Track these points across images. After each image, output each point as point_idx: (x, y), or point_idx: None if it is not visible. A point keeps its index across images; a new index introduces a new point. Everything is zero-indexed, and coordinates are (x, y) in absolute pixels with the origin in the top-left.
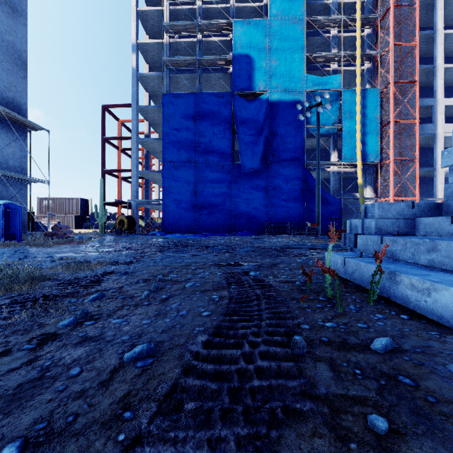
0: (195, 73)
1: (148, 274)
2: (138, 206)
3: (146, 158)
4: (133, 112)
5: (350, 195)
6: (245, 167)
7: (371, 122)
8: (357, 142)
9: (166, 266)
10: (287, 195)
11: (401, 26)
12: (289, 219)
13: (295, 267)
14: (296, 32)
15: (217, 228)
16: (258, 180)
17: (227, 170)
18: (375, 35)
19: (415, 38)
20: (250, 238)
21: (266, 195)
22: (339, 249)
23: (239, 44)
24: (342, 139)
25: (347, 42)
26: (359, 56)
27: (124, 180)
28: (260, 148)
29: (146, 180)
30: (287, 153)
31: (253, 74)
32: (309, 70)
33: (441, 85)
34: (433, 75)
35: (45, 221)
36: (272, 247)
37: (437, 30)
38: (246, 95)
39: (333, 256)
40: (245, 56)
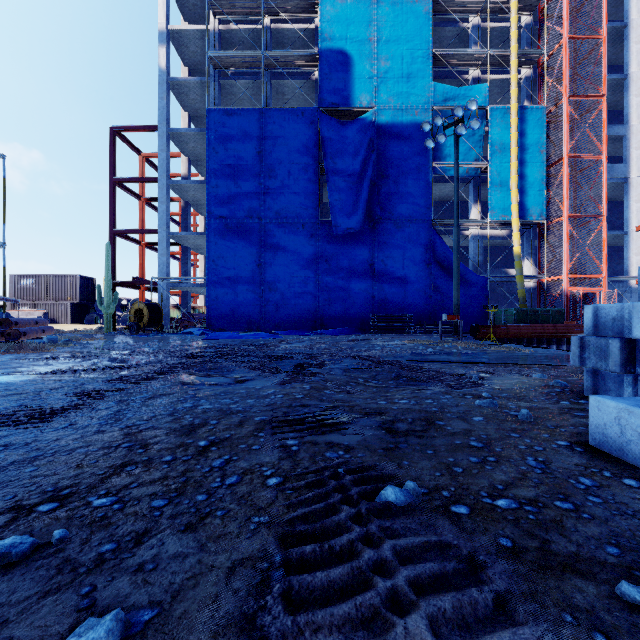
0: (260, 80)
1: (12, 495)
2: (169, 288)
3: (184, 213)
4: (161, 139)
5: (500, 272)
6: (338, 226)
7: (533, 159)
8: (511, 189)
9: (131, 433)
10: (404, 271)
11: (577, 14)
12: (407, 308)
13: (496, 437)
14: (418, 16)
15: (295, 323)
16: (359, 247)
17: (310, 232)
18: (538, 26)
19: (600, 29)
20: (347, 340)
21: (371, 271)
22: (525, 364)
23: (329, 34)
24: (489, 184)
25: (494, 37)
26: (515, 56)
27: (150, 248)
28: (361, 197)
29: (184, 248)
30: (404, 206)
31: (351, 81)
32: (437, 78)
33: (636, 106)
34: (622, 91)
35: (23, 311)
36: (391, 358)
37: (630, 21)
38: (340, 115)
39: (635, 415)
40: (339, 53)
